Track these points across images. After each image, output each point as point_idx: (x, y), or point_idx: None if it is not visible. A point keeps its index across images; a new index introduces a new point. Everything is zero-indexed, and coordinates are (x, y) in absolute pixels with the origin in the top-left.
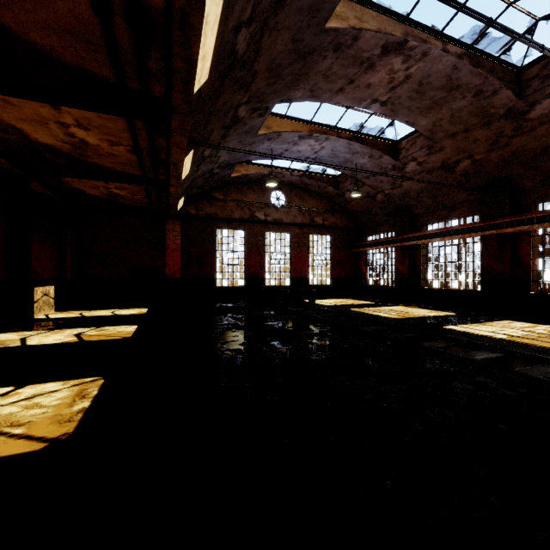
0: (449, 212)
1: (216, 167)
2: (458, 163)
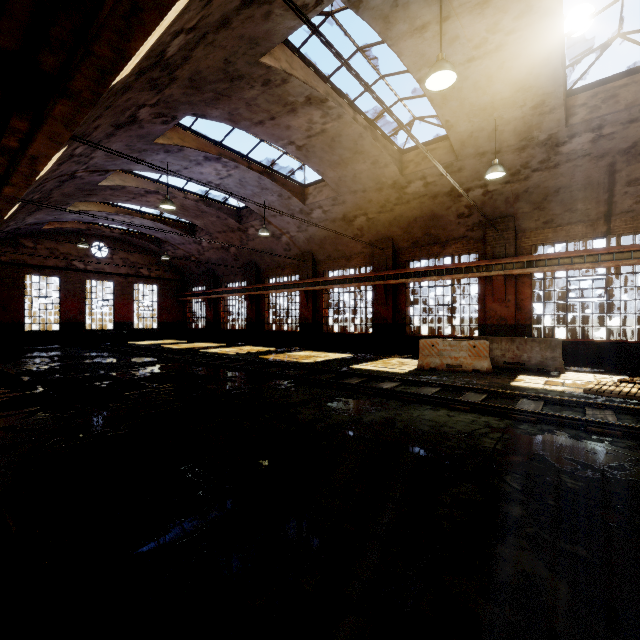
0: (234, 277)
1: (22, 225)
2: (230, 248)
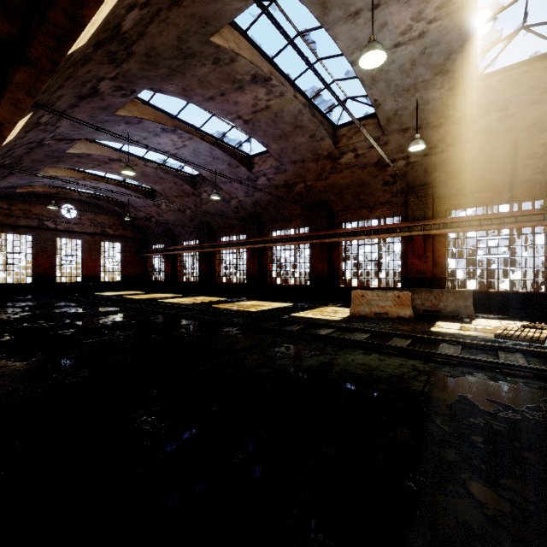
0: (189, 236)
1: None
2: (186, 210)
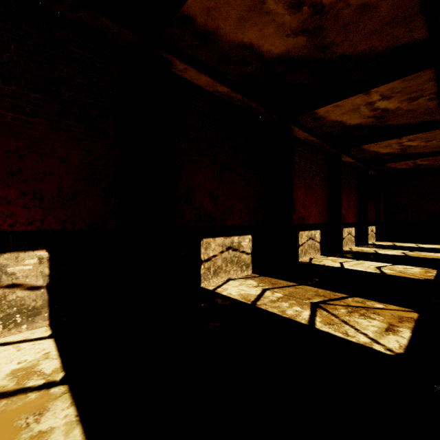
0: None
1: None
2: None
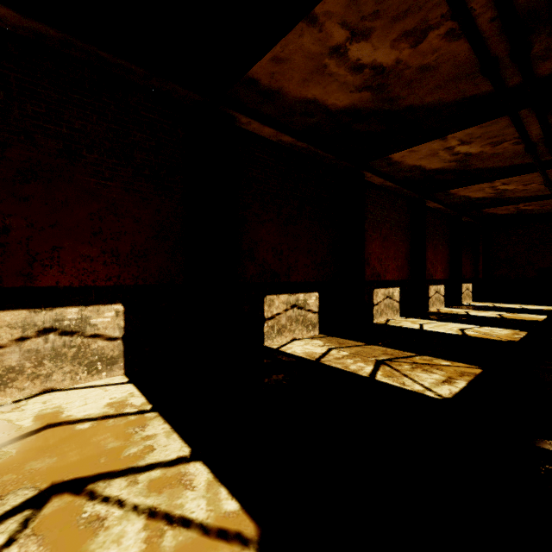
0: None
1: None
2: None
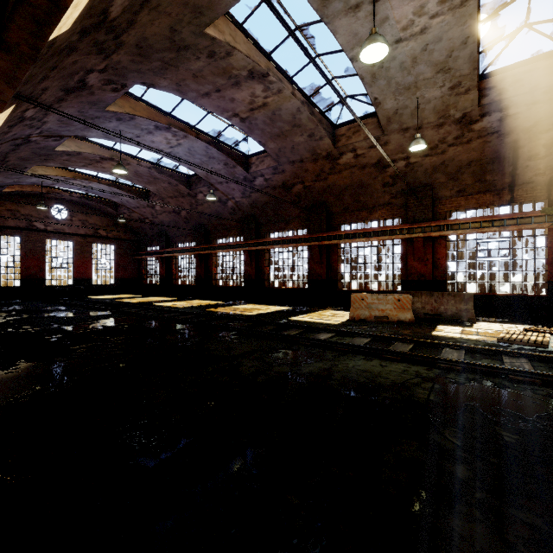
0: (185, 238)
1: None
2: (181, 211)
